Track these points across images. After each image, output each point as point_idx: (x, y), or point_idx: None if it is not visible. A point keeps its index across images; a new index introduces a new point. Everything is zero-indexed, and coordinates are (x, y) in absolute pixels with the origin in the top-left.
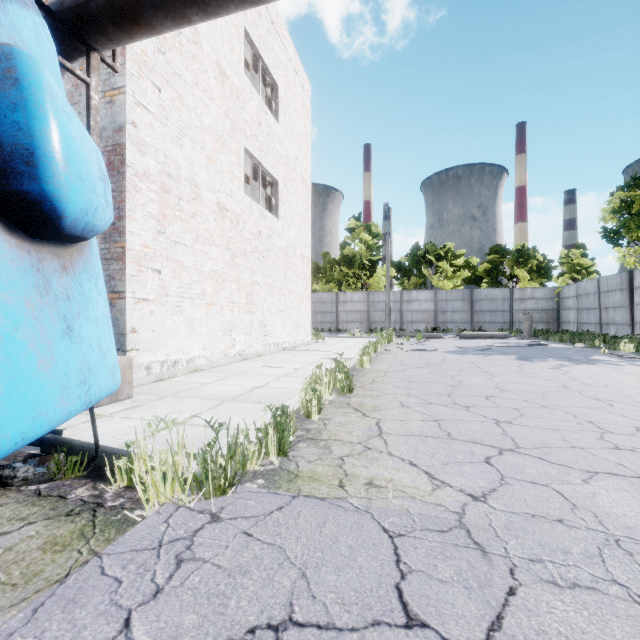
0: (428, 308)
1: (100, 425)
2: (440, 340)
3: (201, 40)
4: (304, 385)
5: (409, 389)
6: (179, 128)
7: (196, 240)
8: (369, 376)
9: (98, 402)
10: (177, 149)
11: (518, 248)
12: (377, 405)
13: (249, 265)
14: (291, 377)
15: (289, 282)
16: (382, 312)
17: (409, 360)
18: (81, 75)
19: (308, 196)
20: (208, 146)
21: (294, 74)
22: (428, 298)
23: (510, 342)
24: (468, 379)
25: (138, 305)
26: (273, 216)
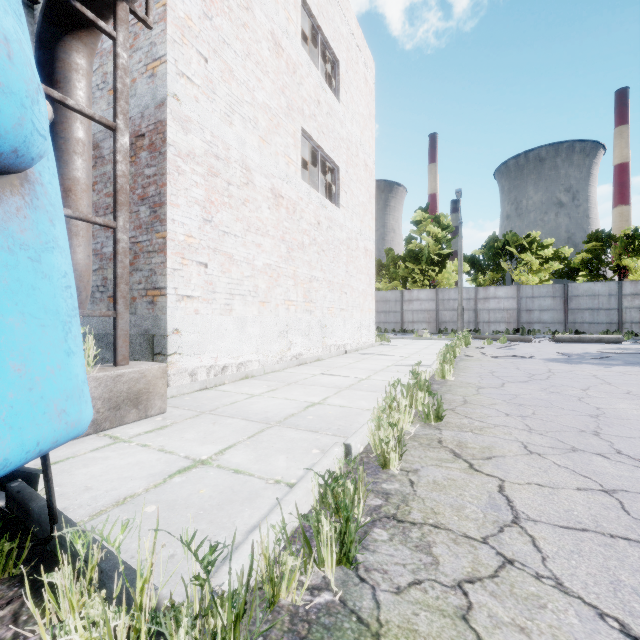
0: (509, 306)
1: (108, 457)
2: (529, 344)
3: (253, 6)
4: (375, 411)
5: (524, 418)
6: (228, 104)
7: (247, 230)
8: (456, 393)
9: (122, 419)
10: (226, 127)
11: (627, 233)
12: (486, 447)
13: (307, 259)
14: (355, 390)
15: (351, 278)
16: (453, 311)
17: (502, 370)
18: (105, 27)
19: (372, 184)
20: (261, 125)
21: (356, 49)
22: (509, 295)
23: (628, 348)
24: (608, 404)
25: (181, 303)
26: (333, 205)
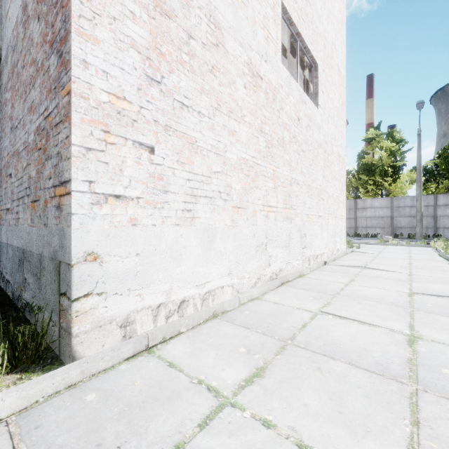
0: None
1: None
2: None
3: None
4: None
5: None
6: None
7: (217, 109)
8: None
9: None
10: None
11: None
12: None
13: (287, 158)
14: None
15: (327, 184)
16: (409, 217)
17: None
18: None
19: (343, 91)
20: None
21: None
22: None
23: None
24: None
25: (102, 207)
26: (312, 103)
